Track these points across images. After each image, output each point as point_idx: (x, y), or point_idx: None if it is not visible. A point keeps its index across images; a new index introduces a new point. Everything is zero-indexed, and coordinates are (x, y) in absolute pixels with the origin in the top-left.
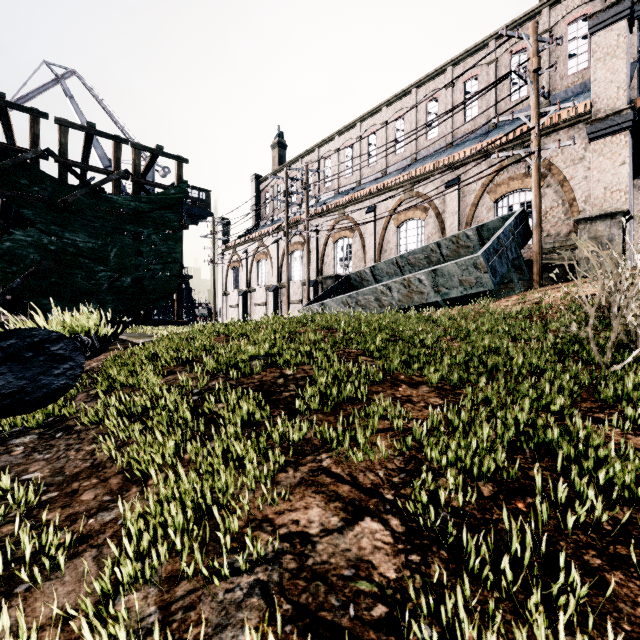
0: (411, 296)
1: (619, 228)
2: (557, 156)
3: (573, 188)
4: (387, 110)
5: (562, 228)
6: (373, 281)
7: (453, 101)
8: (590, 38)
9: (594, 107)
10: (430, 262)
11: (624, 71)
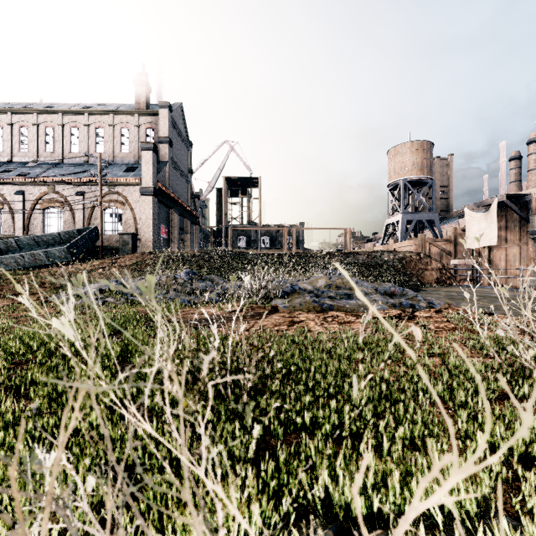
0: (36, 261)
1: (131, 239)
2: (130, 197)
3: (135, 213)
4: (38, 116)
5: (132, 229)
6: (18, 248)
7: (89, 135)
8: (141, 151)
9: (142, 181)
10: (56, 241)
11: (152, 171)
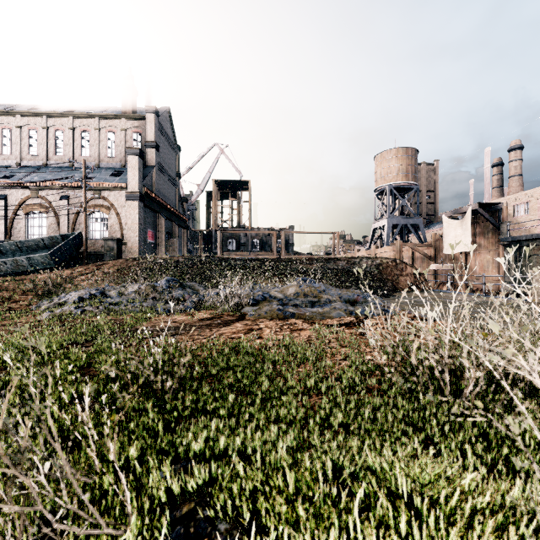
0: (19, 267)
1: (116, 244)
2: (115, 202)
3: (121, 218)
4: (22, 118)
5: (118, 234)
6: None
7: (74, 139)
8: (127, 156)
9: (128, 186)
10: (39, 247)
11: (138, 177)
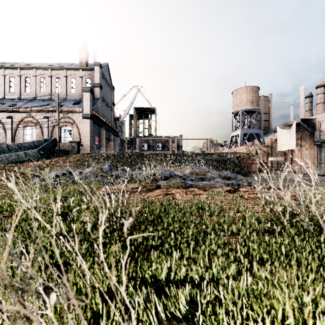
0: (19, 158)
1: (76, 145)
2: (76, 119)
3: (79, 129)
4: (21, 71)
5: (77, 139)
6: (8, 150)
7: (51, 82)
8: (83, 92)
9: (84, 110)
10: (31, 146)
11: (89, 104)
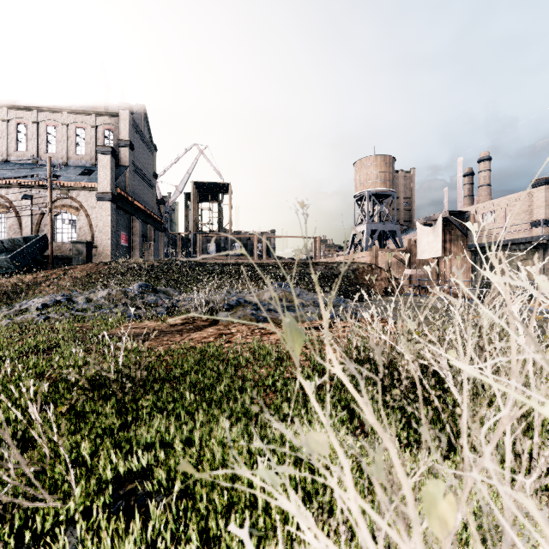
0: None
1: (85, 248)
2: (85, 202)
3: (92, 220)
4: None
5: (88, 237)
6: None
7: (39, 134)
8: (98, 155)
9: (99, 186)
10: None
11: (110, 177)
